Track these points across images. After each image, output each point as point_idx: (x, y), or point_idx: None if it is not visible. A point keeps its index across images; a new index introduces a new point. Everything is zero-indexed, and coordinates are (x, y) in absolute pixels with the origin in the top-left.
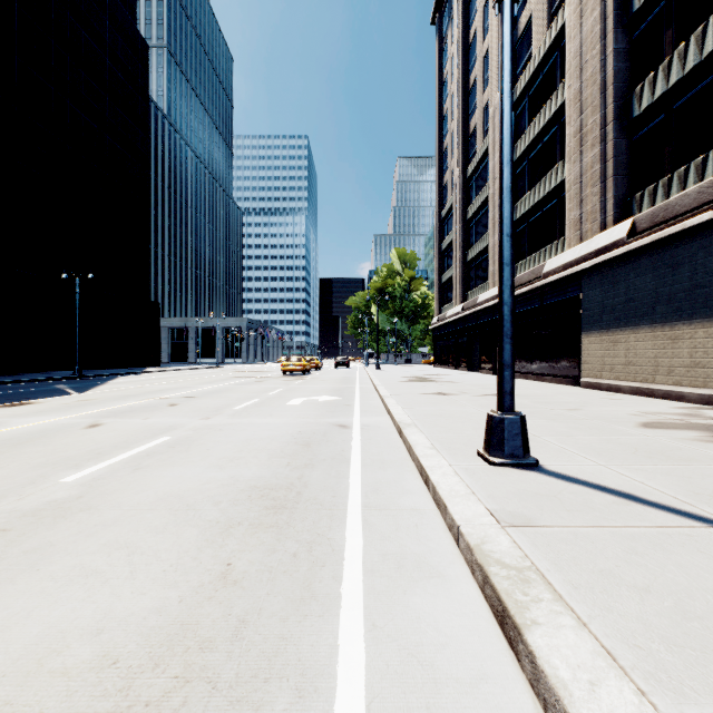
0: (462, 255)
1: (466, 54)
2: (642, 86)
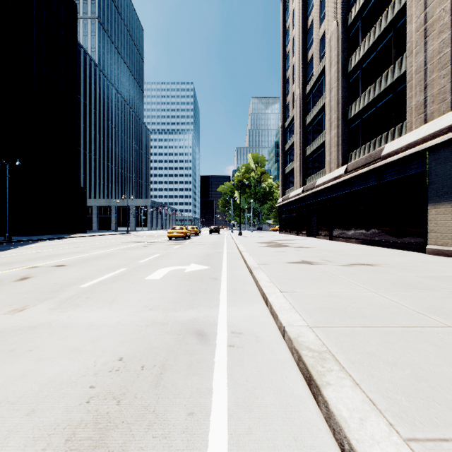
0: (302, 152)
1: (305, 4)
2: None
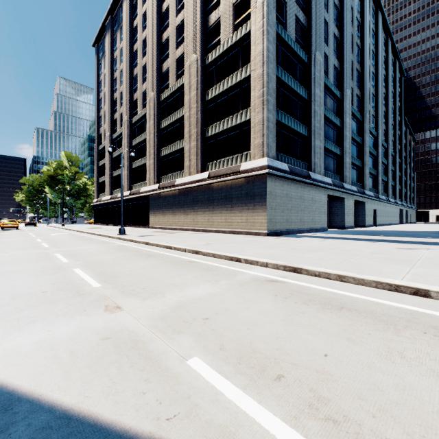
0: (111, 173)
1: (112, 82)
2: (162, 150)
